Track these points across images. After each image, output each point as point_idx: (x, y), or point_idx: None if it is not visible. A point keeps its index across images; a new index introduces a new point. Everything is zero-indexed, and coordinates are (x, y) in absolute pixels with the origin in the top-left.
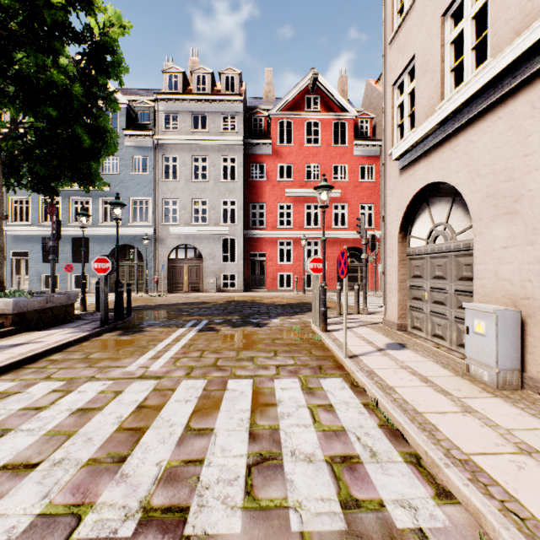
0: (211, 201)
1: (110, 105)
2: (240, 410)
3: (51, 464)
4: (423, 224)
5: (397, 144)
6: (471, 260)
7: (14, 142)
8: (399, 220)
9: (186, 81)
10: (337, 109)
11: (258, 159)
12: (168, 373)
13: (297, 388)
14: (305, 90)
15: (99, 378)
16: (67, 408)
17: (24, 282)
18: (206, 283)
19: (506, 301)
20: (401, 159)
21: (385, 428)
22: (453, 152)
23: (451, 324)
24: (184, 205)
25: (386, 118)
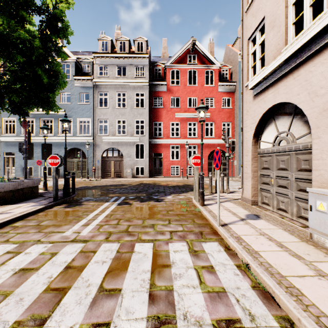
0: (128, 120)
1: (61, 56)
2: (142, 271)
3: None
4: (270, 132)
5: (252, 79)
6: (308, 157)
7: None
8: (253, 130)
9: (113, 45)
10: (207, 62)
11: (158, 94)
12: (93, 237)
13: (185, 251)
14: (187, 51)
15: (43, 241)
16: (12, 268)
17: (11, 171)
18: (125, 172)
19: None
20: (254, 89)
21: (257, 289)
22: (295, 80)
23: (292, 202)
24: (111, 123)
25: (243, 62)
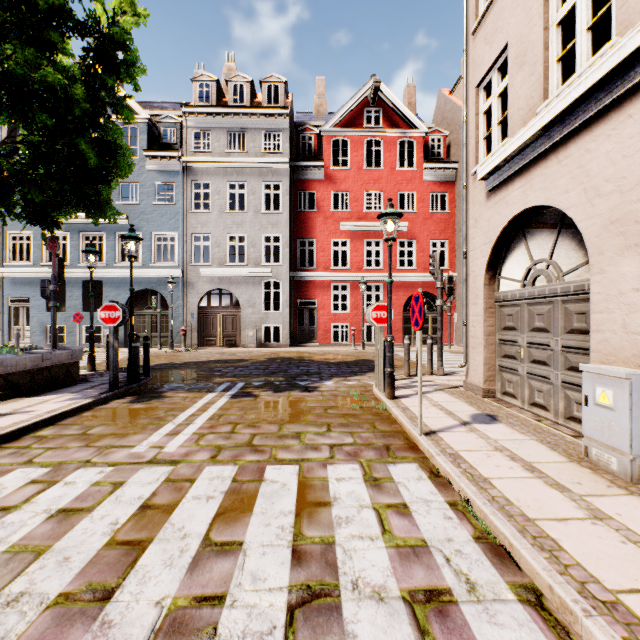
0: (250, 236)
1: (123, 115)
2: (280, 512)
3: (2, 603)
4: (517, 261)
5: (484, 160)
6: (585, 307)
7: (2, 160)
8: (486, 257)
9: (221, 91)
10: (403, 124)
11: (307, 185)
12: (187, 455)
13: (358, 479)
14: (364, 102)
15: (95, 463)
16: (44, 509)
17: (24, 334)
18: (244, 336)
19: (639, 362)
20: (488, 179)
21: (483, 542)
22: (561, 165)
23: (557, 390)
24: (217, 241)
25: (468, 128)
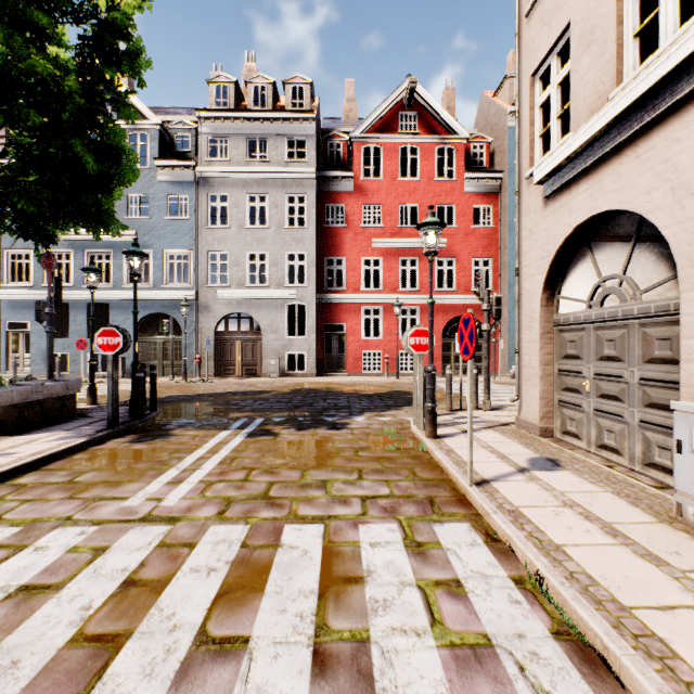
0: (272, 254)
1: (125, 113)
2: (299, 592)
3: None
4: (581, 277)
5: (541, 161)
6: (670, 331)
7: None
8: (543, 273)
9: (240, 94)
10: (441, 130)
11: (336, 197)
12: (189, 511)
13: (397, 544)
14: (398, 105)
15: (77, 520)
16: (1, 586)
17: (23, 363)
18: (265, 365)
19: None
20: (547, 182)
21: (565, 640)
22: (640, 161)
23: (633, 431)
24: (236, 260)
25: (520, 125)
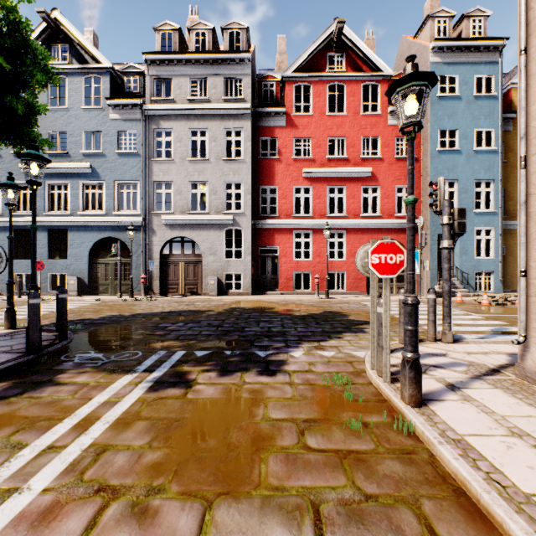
0: (211, 183)
1: None
2: None
3: None
4: None
5: None
6: None
7: None
8: None
9: (183, 42)
10: (366, 68)
11: (269, 132)
12: None
13: None
14: (326, 47)
15: None
16: None
17: None
18: (205, 284)
19: None
20: None
21: None
22: None
23: None
24: (179, 189)
25: None
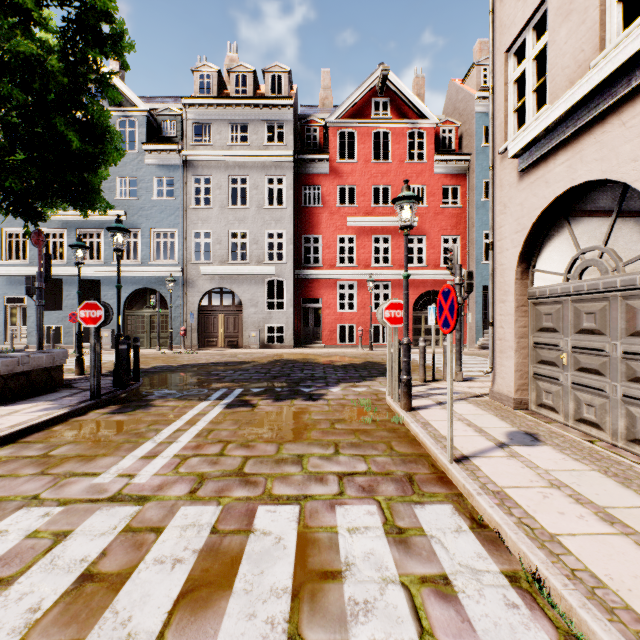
0: (253, 232)
1: (108, 93)
2: (270, 591)
3: None
4: (557, 250)
5: (516, 135)
6: None
7: None
8: (518, 247)
9: (222, 83)
10: (412, 115)
11: (312, 179)
12: (161, 489)
13: (377, 529)
14: (371, 92)
15: (43, 500)
16: None
17: (20, 335)
18: (246, 337)
19: None
20: (522, 156)
21: None
22: (626, 128)
23: (616, 406)
24: (219, 238)
25: (494, 102)
